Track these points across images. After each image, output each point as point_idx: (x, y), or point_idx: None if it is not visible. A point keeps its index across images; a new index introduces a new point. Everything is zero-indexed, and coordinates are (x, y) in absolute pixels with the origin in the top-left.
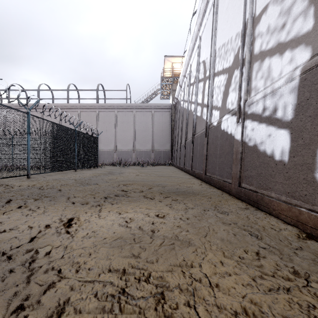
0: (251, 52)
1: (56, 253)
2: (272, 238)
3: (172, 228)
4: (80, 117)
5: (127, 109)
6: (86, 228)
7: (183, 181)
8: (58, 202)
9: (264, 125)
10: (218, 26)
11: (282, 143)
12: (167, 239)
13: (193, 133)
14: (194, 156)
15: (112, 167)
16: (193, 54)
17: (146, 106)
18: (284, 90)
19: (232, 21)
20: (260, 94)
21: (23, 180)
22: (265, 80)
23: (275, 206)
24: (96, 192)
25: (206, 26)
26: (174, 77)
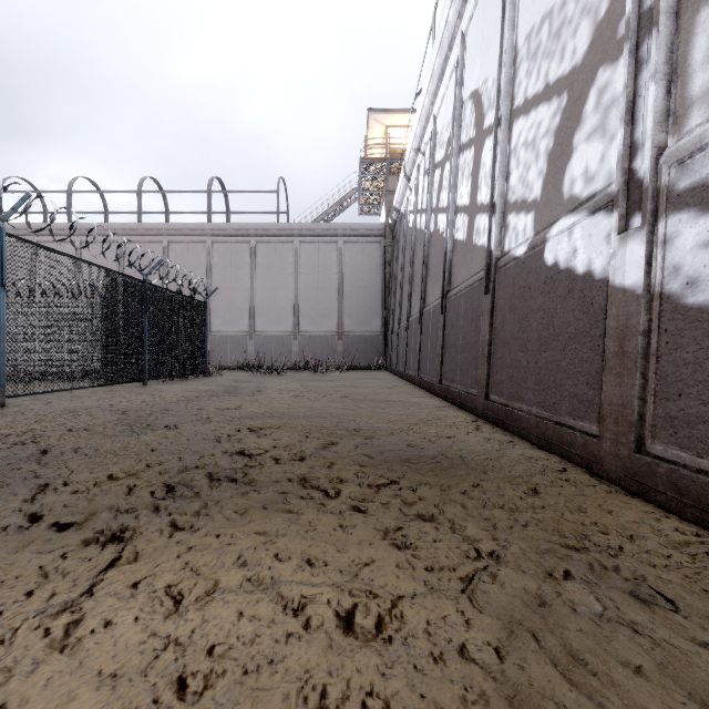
0: None
1: None
2: None
3: None
4: (168, 254)
5: (279, 237)
6: None
7: (423, 417)
8: None
9: None
10: None
11: None
12: None
13: (445, 288)
14: (448, 347)
15: (241, 374)
16: (441, 88)
17: (325, 229)
18: None
19: None
20: None
21: None
22: None
23: None
24: (151, 462)
25: None
26: (390, 159)
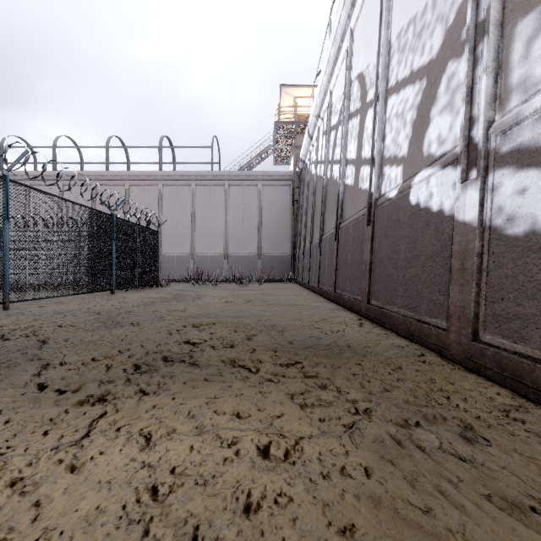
0: None
1: None
2: None
3: None
4: (129, 195)
5: (213, 181)
6: None
7: (321, 317)
8: (0, 387)
9: None
10: None
11: None
12: None
13: (338, 220)
14: (340, 264)
15: (184, 285)
16: (335, 70)
17: (248, 175)
18: None
19: None
20: None
21: None
22: None
23: None
24: (122, 349)
25: (366, 4)
26: (297, 122)
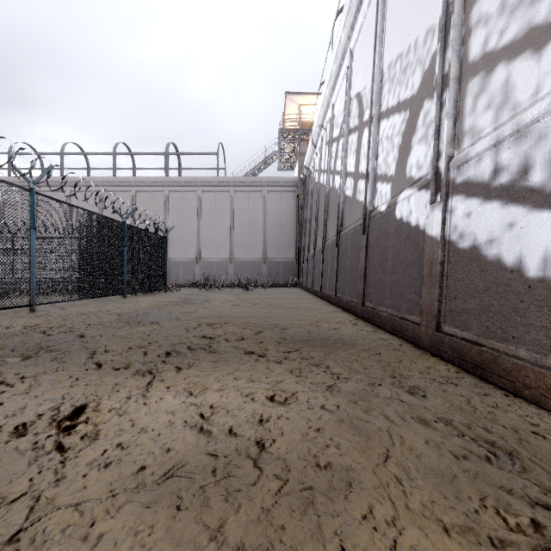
0: (461, 59)
1: (3, 522)
2: (549, 466)
3: (305, 436)
4: (135, 201)
5: (219, 187)
6: (105, 436)
7: (321, 317)
8: (67, 365)
9: (497, 204)
10: (387, 24)
11: (547, 240)
12: (294, 471)
13: (338, 229)
14: (340, 270)
15: (191, 290)
16: (337, 85)
17: (253, 181)
18: (550, 125)
19: (418, 8)
20: (486, 140)
21: (21, 315)
22: (496, 110)
23: (529, 380)
24: (151, 341)
25: (364, 29)
26: (302, 130)
